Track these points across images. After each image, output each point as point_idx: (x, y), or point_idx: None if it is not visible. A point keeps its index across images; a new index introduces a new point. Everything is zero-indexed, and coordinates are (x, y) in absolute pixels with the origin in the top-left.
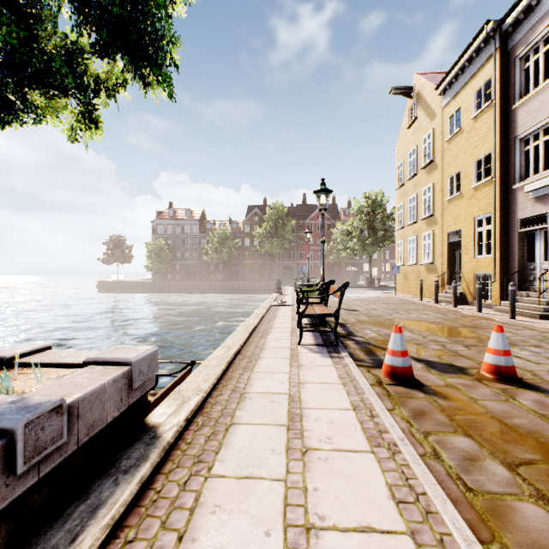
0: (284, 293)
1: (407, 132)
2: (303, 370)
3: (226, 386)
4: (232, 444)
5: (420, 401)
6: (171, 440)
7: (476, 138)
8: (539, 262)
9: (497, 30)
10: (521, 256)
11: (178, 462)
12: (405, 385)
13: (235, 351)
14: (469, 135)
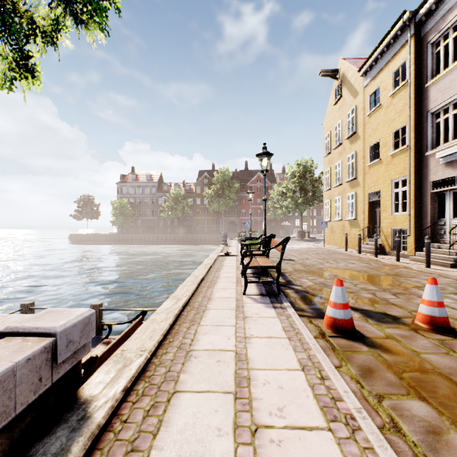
0: (229, 245)
1: (333, 108)
2: (248, 322)
3: (173, 342)
4: (173, 422)
5: (365, 355)
6: (103, 421)
7: (393, 112)
8: (449, 219)
9: (412, 19)
10: (432, 213)
11: (108, 452)
12: (347, 337)
13: (183, 302)
14: (387, 110)
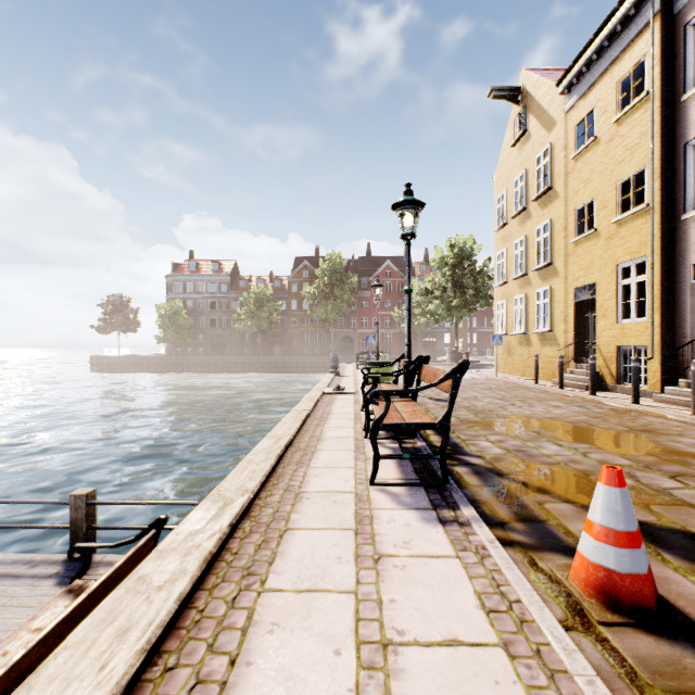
0: (342, 374)
1: (511, 152)
2: (388, 576)
3: (172, 675)
4: None
5: None
6: None
7: (621, 149)
8: None
9: None
10: (694, 319)
11: None
12: (648, 625)
13: (235, 513)
14: (609, 146)
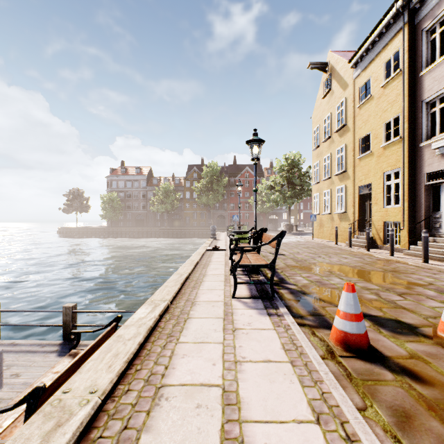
0: (218, 238)
1: (322, 101)
2: (239, 337)
3: (140, 372)
4: None
5: (393, 387)
6: None
7: (385, 103)
8: None
9: (405, 7)
10: (427, 206)
11: None
12: (362, 357)
13: (161, 310)
14: (379, 100)
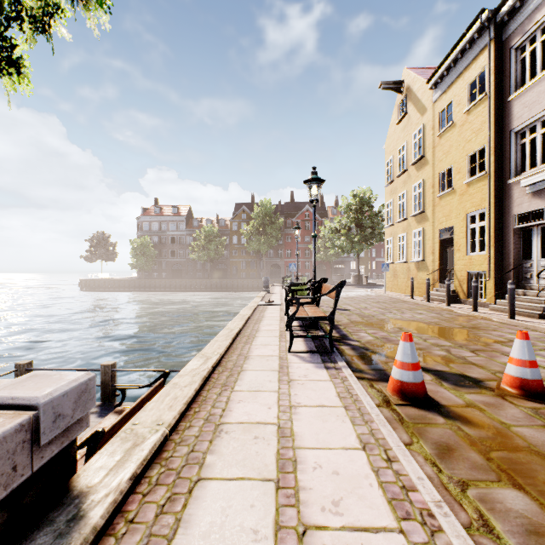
0: (272, 292)
1: (396, 128)
2: (294, 386)
3: (199, 413)
4: (195, 521)
5: (441, 429)
6: (101, 522)
7: (469, 132)
8: (536, 260)
9: (491, 20)
10: (516, 253)
11: None
12: (418, 405)
13: (214, 362)
14: (462, 129)
